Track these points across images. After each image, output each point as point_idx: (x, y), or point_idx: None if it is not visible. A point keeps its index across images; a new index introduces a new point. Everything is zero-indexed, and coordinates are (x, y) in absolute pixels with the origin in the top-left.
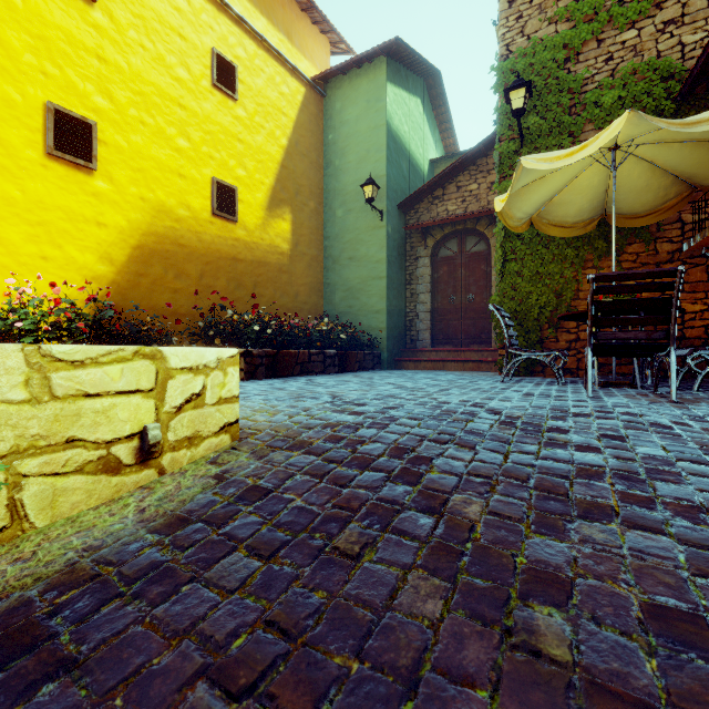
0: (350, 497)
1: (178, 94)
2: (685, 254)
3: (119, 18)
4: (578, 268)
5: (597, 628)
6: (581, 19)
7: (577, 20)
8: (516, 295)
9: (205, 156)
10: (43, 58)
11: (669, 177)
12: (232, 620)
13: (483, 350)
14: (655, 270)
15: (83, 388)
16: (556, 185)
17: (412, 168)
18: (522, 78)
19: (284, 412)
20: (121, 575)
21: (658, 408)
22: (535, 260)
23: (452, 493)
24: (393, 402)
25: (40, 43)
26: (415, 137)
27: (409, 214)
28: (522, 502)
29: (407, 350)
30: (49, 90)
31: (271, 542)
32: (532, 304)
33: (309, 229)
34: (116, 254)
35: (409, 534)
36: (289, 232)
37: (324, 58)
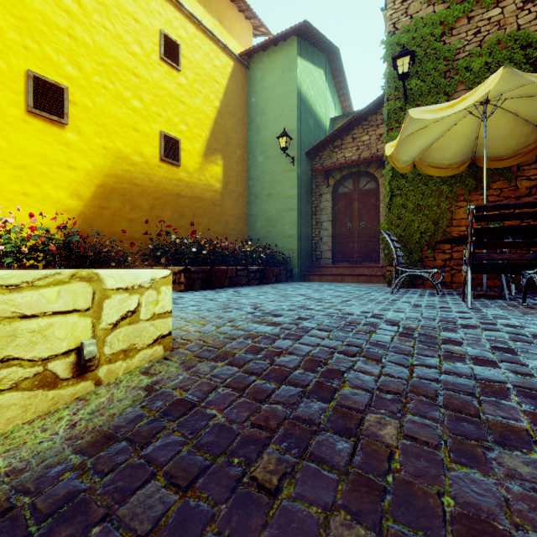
0: (268, 415)
1: (133, 65)
2: None
3: (85, 4)
4: (452, 201)
5: None
6: (454, 1)
7: (451, 1)
8: (401, 223)
9: (154, 114)
10: (25, 35)
11: (530, 126)
12: None
13: (373, 266)
14: (528, 201)
15: (19, 310)
16: (436, 134)
17: (317, 124)
18: (407, 48)
19: (212, 323)
20: (34, 509)
21: (533, 319)
22: (417, 195)
23: (366, 412)
24: (305, 313)
25: (22, 23)
26: (319, 100)
27: (314, 160)
28: (435, 423)
29: (313, 266)
30: (29, 61)
31: (190, 468)
32: (414, 230)
33: (237, 172)
34: (84, 191)
35: (327, 462)
36: (221, 174)
37: (248, 38)
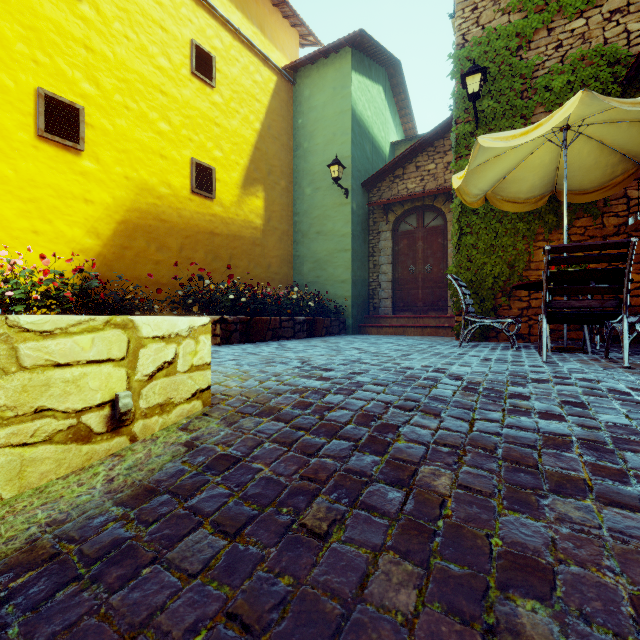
0: (318, 468)
1: (160, 82)
2: (630, 227)
3: (105, 11)
4: (530, 241)
5: (588, 629)
6: (532, 9)
7: (529, 10)
8: (472, 266)
9: (185, 139)
10: (34, 47)
11: (617, 155)
12: (191, 612)
13: (440, 317)
14: (608, 242)
15: (52, 358)
16: (510, 163)
17: (375, 150)
18: (477, 64)
19: (254, 377)
20: (81, 554)
21: (613, 373)
22: (489, 234)
23: (420, 464)
24: (359, 367)
25: (31, 34)
26: (378, 122)
27: (372, 192)
28: (491, 474)
29: (370, 317)
30: (40, 77)
31: (238, 517)
32: (486, 274)
33: (280, 206)
34: (102, 228)
35: (378, 510)
36: (262, 208)
37: (294, 49)
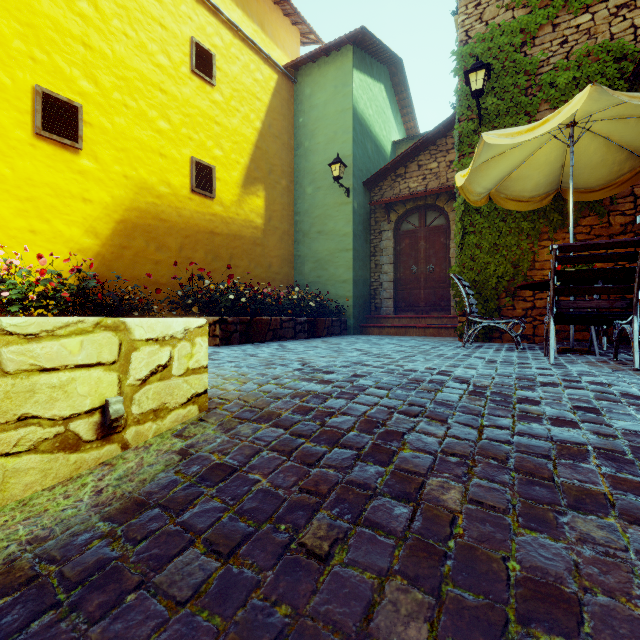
0: (318, 479)
1: (159, 80)
2: (637, 226)
3: (103, 8)
4: (534, 240)
5: None
6: (536, 5)
7: (533, 6)
8: (475, 265)
9: (184, 137)
10: (32, 44)
11: (624, 153)
12: None
13: (443, 317)
14: (618, 241)
15: (38, 362)
16: (515, 161)
17: (376, 149)
18: (481, 60)
19: (253, 380)
20: (61, 577)
21: (624, 376)
22: (493, 233)
23: (427, 475)
24: (361, 370)
25: (29, 31)
26: (379, 120)
27: (373, 191)
28: (504, 487)
29: (371, 317)
30: (37, 74)
31: (232, 535)
32: (490, 274)
33: (281, 205)
34: (101, 228)
35: (383, 528)
36: (263, 207)
37: (294, 47)
